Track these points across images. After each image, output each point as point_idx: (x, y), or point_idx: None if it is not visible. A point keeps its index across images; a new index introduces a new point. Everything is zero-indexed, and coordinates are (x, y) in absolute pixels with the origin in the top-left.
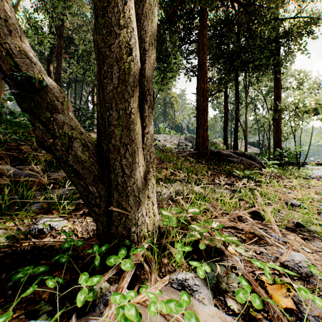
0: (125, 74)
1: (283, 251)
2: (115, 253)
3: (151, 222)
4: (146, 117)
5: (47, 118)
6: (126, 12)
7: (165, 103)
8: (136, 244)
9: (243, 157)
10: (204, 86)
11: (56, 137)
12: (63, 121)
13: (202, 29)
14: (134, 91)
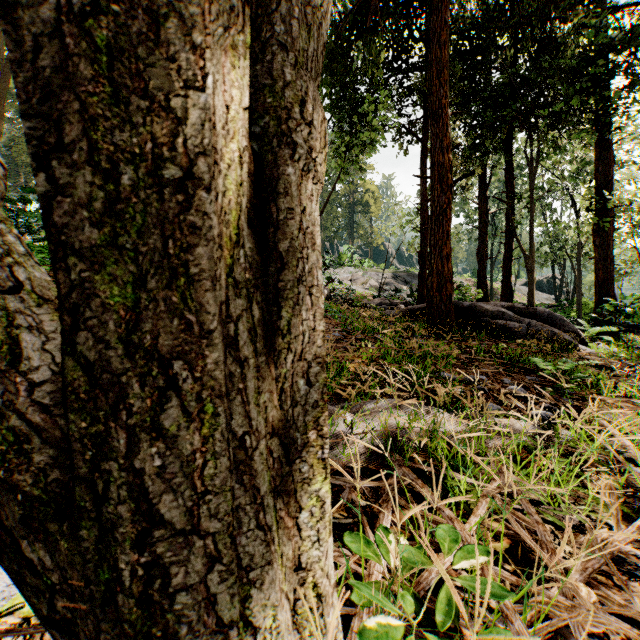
0: None
1: None
2: None
3: None
4: (291, 217)
5: None
6: None
7: (352, 205)
8: None
9: (533, 318)
10: (443, 158)
11: None
12: None
13: (438, 31)
14: (207, 56)
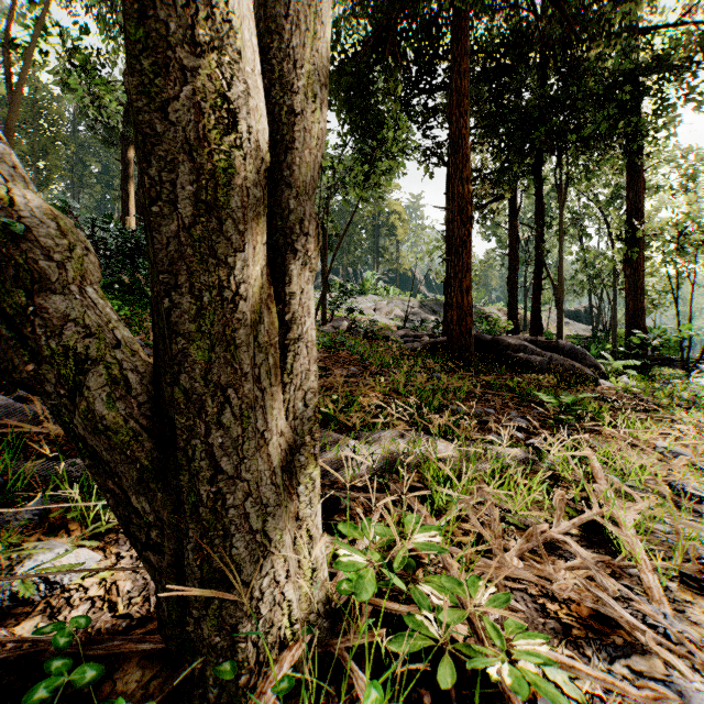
0: (215, 185)
1: (684, 681)
2: (192, 699)
3: (304, 592)
4: (294, 298)
5: (19, 309)
6: (216, 5)
7: (376, 227)
8: (253, 672)
9: (555, 352)
10: (463, 189)
11: (43, 358)
12: (64, 313)
13: (458, 60)
14: (246, 235)
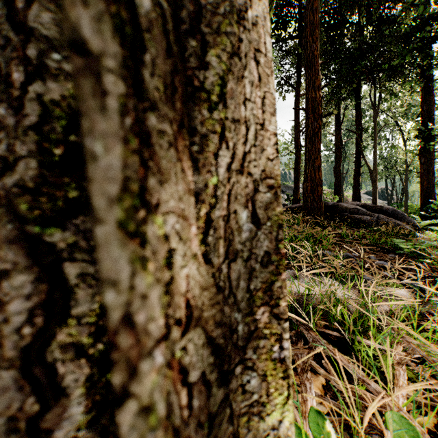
0: None
1: None
2: None
3: None
4: None
5: None
6: None
7: None
8: None
9: (380, 213)
10: (315, 95)
11: None
12: None
13: (311, 1)
14: None
